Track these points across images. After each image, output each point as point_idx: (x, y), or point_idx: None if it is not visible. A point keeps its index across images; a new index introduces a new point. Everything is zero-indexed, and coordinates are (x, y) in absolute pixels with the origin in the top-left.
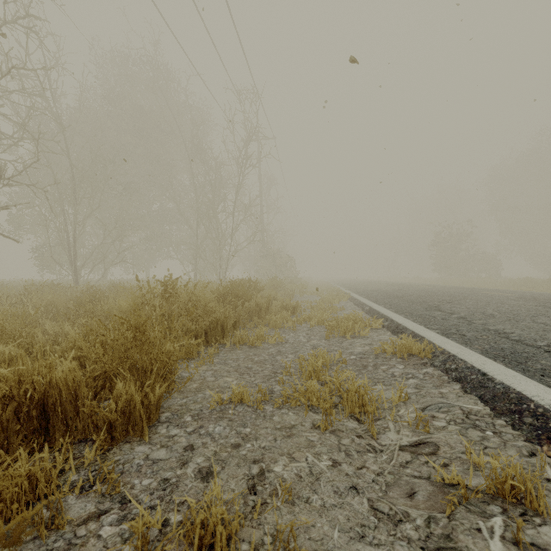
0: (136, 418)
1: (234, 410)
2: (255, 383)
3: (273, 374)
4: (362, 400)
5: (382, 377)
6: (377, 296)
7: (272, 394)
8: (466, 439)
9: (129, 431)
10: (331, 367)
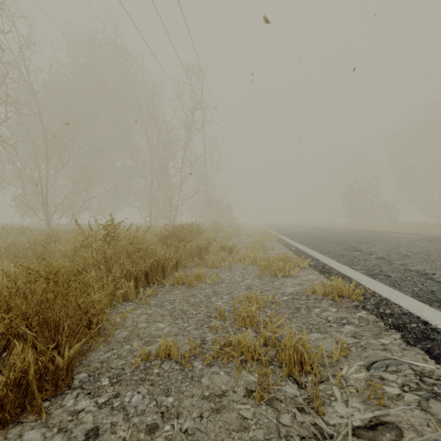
0: (33, 391)
1: (159, 368)
2: (187, 330)
3: (207, 318)
4: (301, 358)
5: (317, 322)
6: (301, 238)
7: (203, 345)
8: (432, 418)
9: (26, 406)
10: (264, 309)
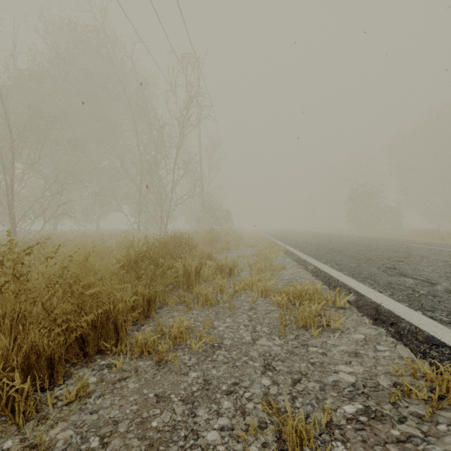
0: None
1: None
2: None
3: None
4: None
5: None
6: (313, 250)
7: None
8: None
9: None
10: None
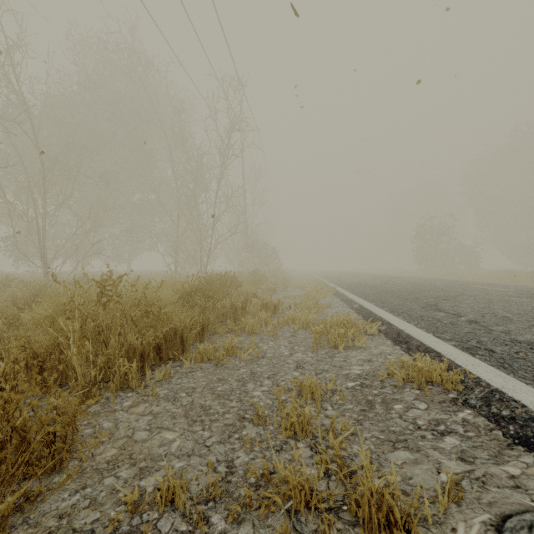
0: None
1: (154, 529)
2: (207, 445)
3: (238, 421)
4: (389, 514)
5: (401, 429)
6: (364, 291)
7: (230, 476)
8: None
9: None
10: (322, 404)
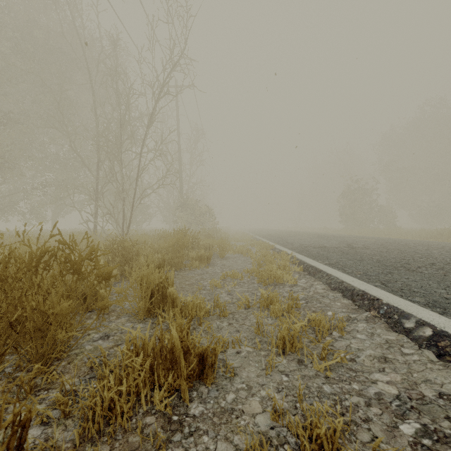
0: None
1: None
2: None
3: None
4: None
5: None
6: (350, 263)
7: None
8: None
9: None
10: None
